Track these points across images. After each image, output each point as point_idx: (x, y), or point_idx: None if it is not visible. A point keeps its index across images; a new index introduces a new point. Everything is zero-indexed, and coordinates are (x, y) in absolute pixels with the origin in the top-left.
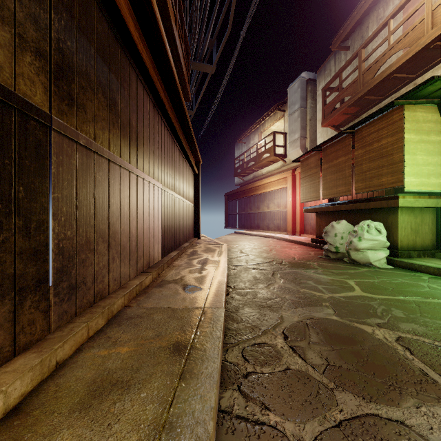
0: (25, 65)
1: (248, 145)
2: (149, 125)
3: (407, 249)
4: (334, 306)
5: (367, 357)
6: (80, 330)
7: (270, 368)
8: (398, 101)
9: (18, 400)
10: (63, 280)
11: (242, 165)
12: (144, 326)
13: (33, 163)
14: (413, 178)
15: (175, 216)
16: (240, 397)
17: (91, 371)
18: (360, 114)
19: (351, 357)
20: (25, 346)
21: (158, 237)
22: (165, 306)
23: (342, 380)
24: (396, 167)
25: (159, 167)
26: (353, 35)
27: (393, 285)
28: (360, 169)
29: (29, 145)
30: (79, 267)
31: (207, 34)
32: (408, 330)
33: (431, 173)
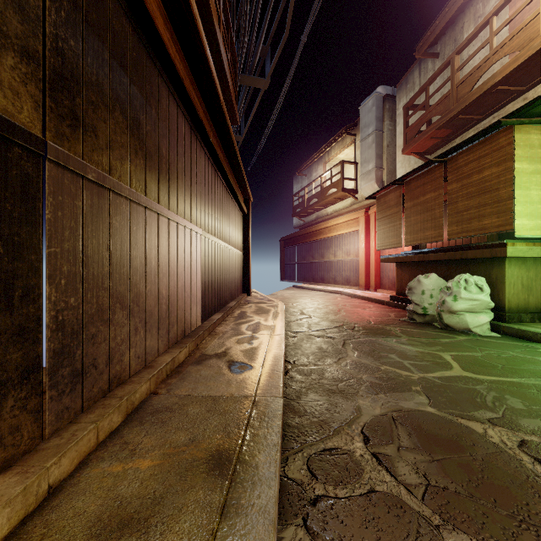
0: (4, 70)
1: (309, 177)
2: (185, 154)
3: (517, 312)
4: (428, 392)
5: (482, 474)
6: (85, 435)
7: (347, 489)
8: (507, 120)
9: None
10: (63, 365)
11: (302, 202)
12: (174, 426)
13: (17, 207)
14: (525, 220)
15: (218, 268)
16: (307, 538)
17: (96, 501)
18: (453, 138)
19: (460, 473)
20: (5, 464)
21: (196, 296)
22: (204, 393)
23: (450, 510)
24: (503, 206)
25: (198, 207)
26: (444, 38)
27: (503, 361)
28: (454, 209)
29: (11, 182)
30: (87, 345)
31: (259, 39)
32: (534, 430)
33: None
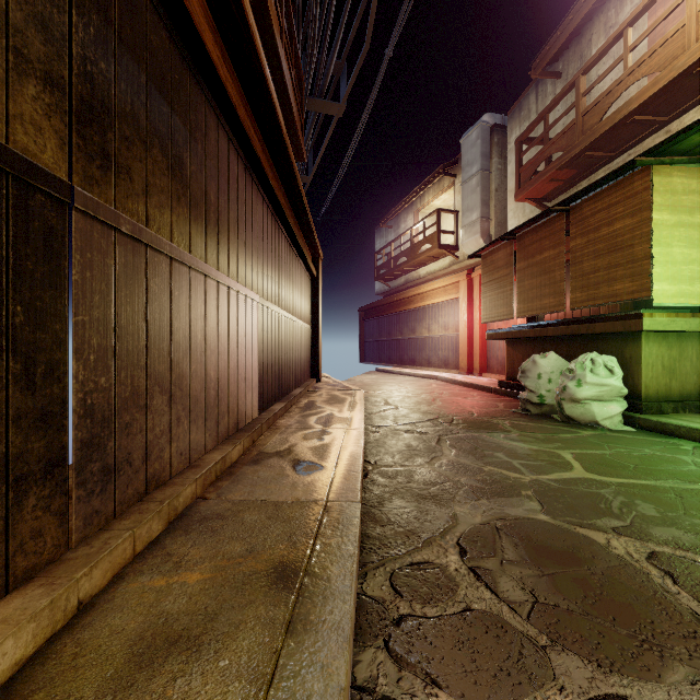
0: (25, 101)
1: (397, 230)
2: (238, 200)
3: (656, 400)
4: (541, 497)
5: (601, 589)
6: (120, 543)
7: (438, 608)
8: (643, 160)
9: (9, 672)
10: (92, 459)
11: (387, 262)
12: (228, 535)
13: (40, 266)
14: (666, 285)
15: (280, 345)
16: (389, 661)
17: (136, 618)
18: (578, 181)
19: (574, 589)
20: (26, 575)
21: (252, 381)
22: (263, 497)
23: (560, 630)
24: (639, 267)
25: (254, 268)
26: (567, 54)
27: (636, 460)
28: (578, 270)
29: (33, 236)
30: (120, 437)
31: (332, 53)
32: (667, 540)
33: (695, 276)
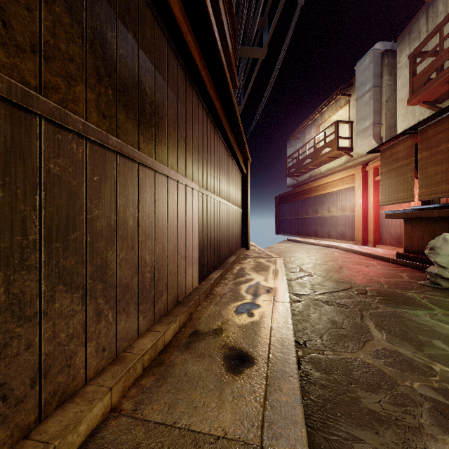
0: None
1: (303, 140)
2: (178, 101)
3: None
4: None
5: None
6: None
7: None
8: None
9: None
10: None
11: (295, 163)
12: None
13: None
14: None
15: (218, 225)
16: None
17: None
18: None
19: None
20: None
21: (192, 257)
22: (183, 421)
23: None
24: None
25: (194, 162)
26: None
27: None
28: None
29: None
30: None
31: (257, 9)
32: None
33: None
